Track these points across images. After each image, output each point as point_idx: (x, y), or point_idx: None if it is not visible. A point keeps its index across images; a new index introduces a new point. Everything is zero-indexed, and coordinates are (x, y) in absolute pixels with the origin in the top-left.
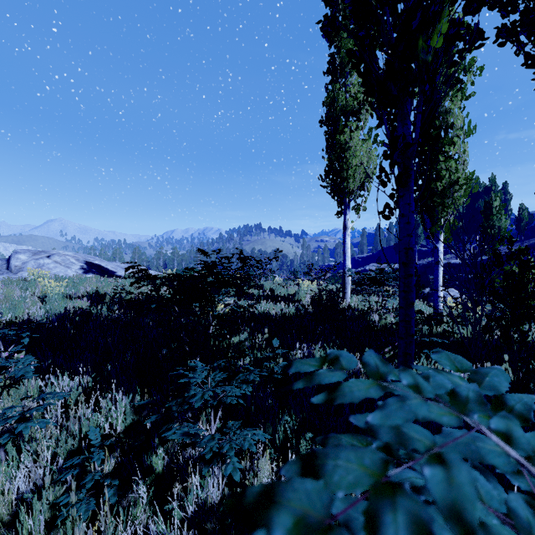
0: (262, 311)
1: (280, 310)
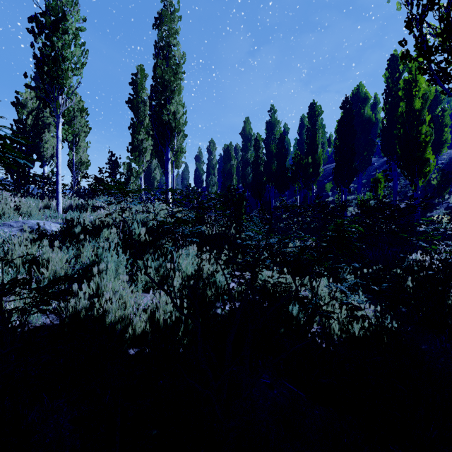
0: None
1: None
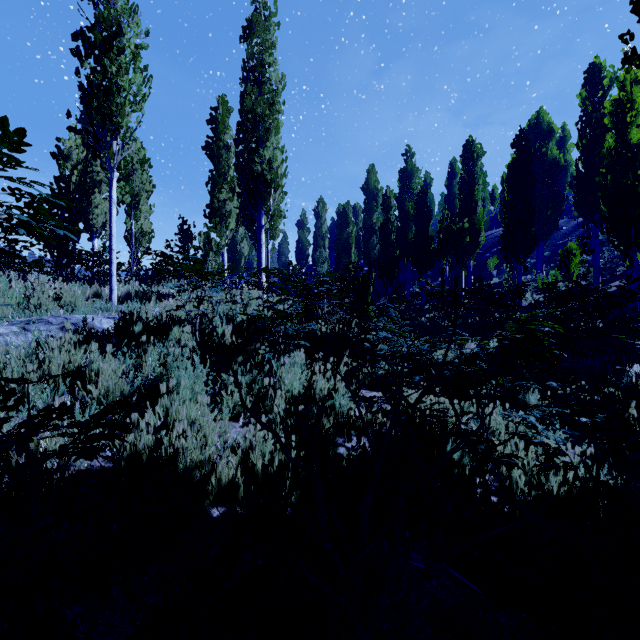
0: None
1: None
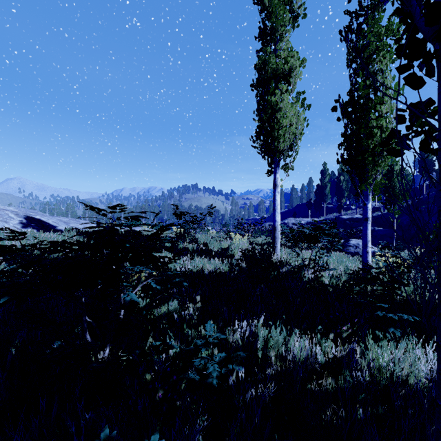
0: (195, 269)
1: (214, 268)
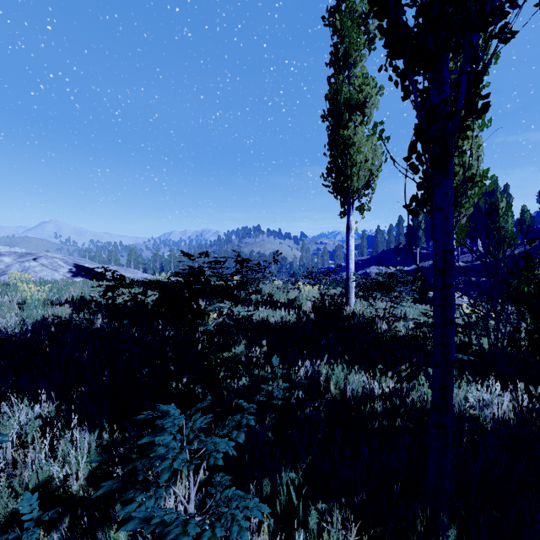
0: (260, 319)
1: (280, 318)
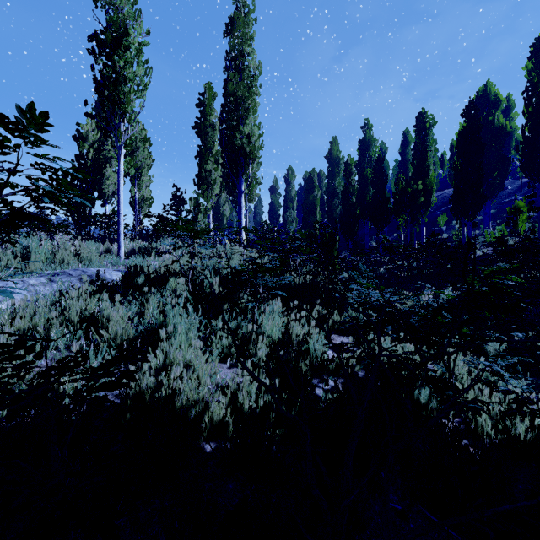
0: None
1: None
